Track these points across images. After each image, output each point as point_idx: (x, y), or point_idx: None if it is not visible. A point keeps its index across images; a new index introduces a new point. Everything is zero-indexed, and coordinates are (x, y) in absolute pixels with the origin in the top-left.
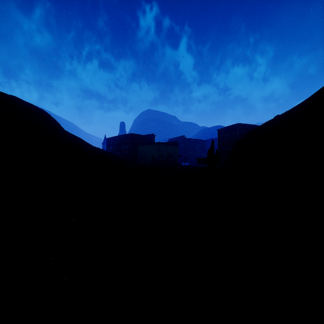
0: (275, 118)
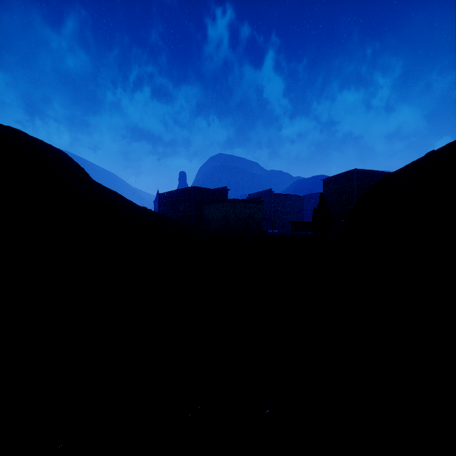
0: (430, 155)
